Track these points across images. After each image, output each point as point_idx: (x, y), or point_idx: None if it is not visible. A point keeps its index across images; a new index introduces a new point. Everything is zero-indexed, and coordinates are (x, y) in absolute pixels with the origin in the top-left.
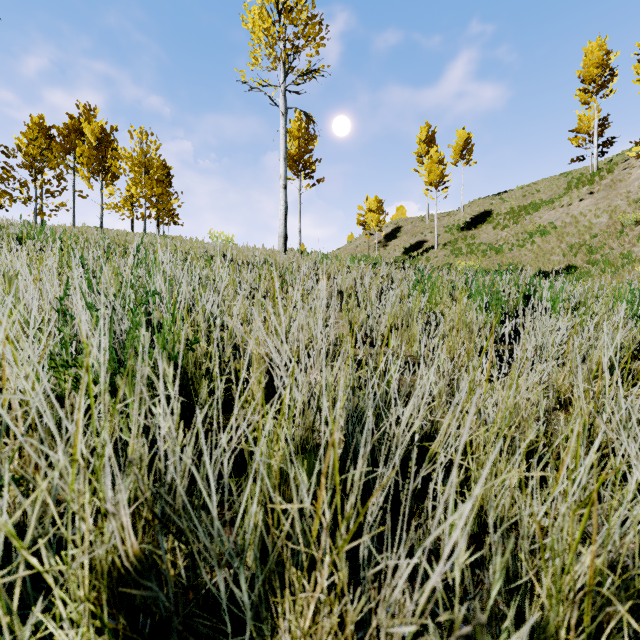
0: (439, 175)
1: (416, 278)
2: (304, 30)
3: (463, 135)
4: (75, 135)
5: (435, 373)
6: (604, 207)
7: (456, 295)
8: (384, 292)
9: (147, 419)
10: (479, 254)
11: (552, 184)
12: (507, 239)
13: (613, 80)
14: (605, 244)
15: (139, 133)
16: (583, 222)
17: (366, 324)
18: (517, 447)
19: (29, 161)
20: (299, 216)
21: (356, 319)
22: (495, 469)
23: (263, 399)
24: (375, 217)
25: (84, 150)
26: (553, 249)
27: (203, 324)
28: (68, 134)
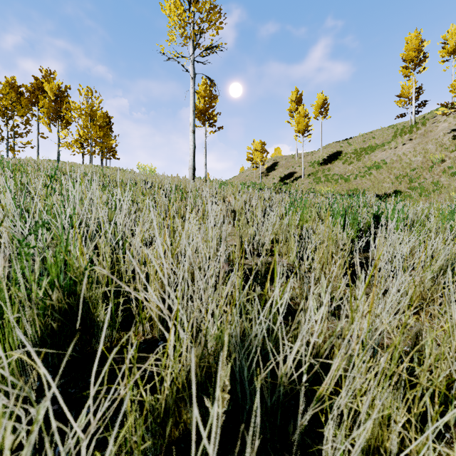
0: (305, 125)
1: (291, 201)
2: (208, 16)
3: (321, 97)
4: (39, 92)
5: (324, 313)
6: (420, 149)
7: (321, 214)
8: (267, 212)
9: (40, 347)
10: (333, 182)
11: (383, 133)
12: (352, 171)
13: (425, 60)
14: (421, 175)
15: (86, 91)
16: (405, 160)
17: (253, 237)
18: (429, 420)
19: (2, 110)
20: (205, 153)
21: (245, 234)
22: (383, 407)
23: (126, 371)
24: (259, 155)
25: (45, 103)
26: (385, 179)
27: (107, 247)
28: (33, 91)
